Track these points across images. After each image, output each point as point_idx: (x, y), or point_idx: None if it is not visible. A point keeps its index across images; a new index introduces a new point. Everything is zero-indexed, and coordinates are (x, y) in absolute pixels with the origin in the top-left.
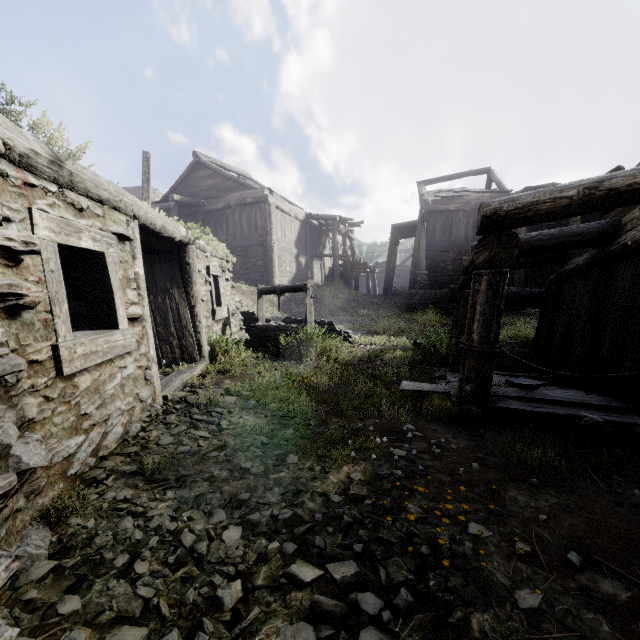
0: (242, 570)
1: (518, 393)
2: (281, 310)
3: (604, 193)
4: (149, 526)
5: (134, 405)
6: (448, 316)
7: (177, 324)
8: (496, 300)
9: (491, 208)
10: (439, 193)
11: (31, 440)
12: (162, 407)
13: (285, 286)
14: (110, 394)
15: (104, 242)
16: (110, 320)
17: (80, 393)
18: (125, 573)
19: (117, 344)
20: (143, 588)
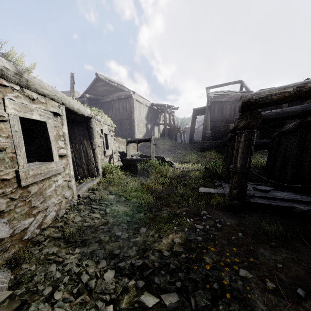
0: (113, 298)
1: (260, 194)
2: (138, 151)
3: (307, 89)
4: (64, 269)
5: (62, 200)
6: (221, 154)
7: (86, 158)
8: (249, 146)
9: (247, 98)
10: (216, 93)
11: (0, 223)
12: (77, 201)
13: (140, 139)
14: (48, 195)
15: (46, 116)
16: (49, 156)
17: (31, 195)
18: (48, 299)
19: (52, 169)
20: (57, 309)
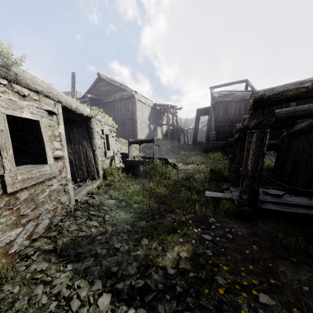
0: None
1: (272, 199)
2: (141, 152)
3: None
4: (52, 292)
5: (57, 206)
6: (226, 155)
7: (85, 160)
8: (261, 147)
9: (259, 94)
10: (221, 92)
11: None
12: (74, 206)
13: (142, 140)
14: (41, 201)
15: (39, 115)
16: (42, 159)
17: (20, 202)
18: None
19: (46, 172)
20: None
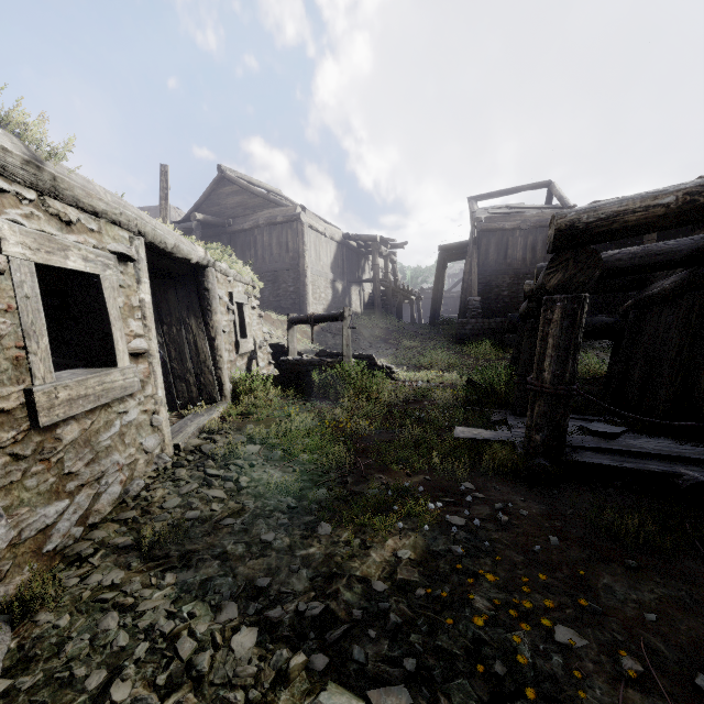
0: (254, 698)
1: (597, 443)
2: (315, 342)
3: None
4: (138, 626)
5: (137, 457)
6: (504, 348)
7: (194, 359)
8: (573, 331)
9: (567, 220)
10: (493, 210)
11: None
12: (172, 458)
13: (319, 315)
14: (105, 446)
15: (99, 262)
16: (107, 356)
17: (64, 447)
18: (98, 700)
19: (114, 385)
20: None
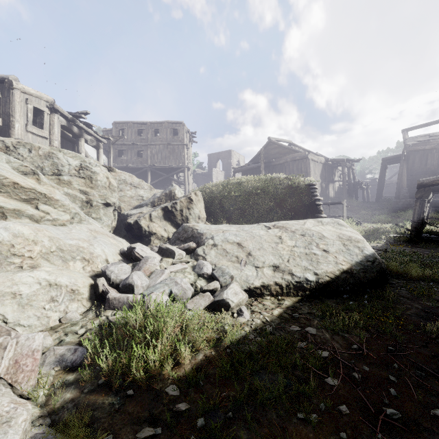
0: None
1: (434, 236)
2: None
3: None
4: None
5: None
6: None
7: None
8: (422, 208)
9: (420, 182)
10: (418, 138)
11: None
12: None
13: (332, 202)
14: None
15: None
16: None
17: None
18: None
19: None
20: None
